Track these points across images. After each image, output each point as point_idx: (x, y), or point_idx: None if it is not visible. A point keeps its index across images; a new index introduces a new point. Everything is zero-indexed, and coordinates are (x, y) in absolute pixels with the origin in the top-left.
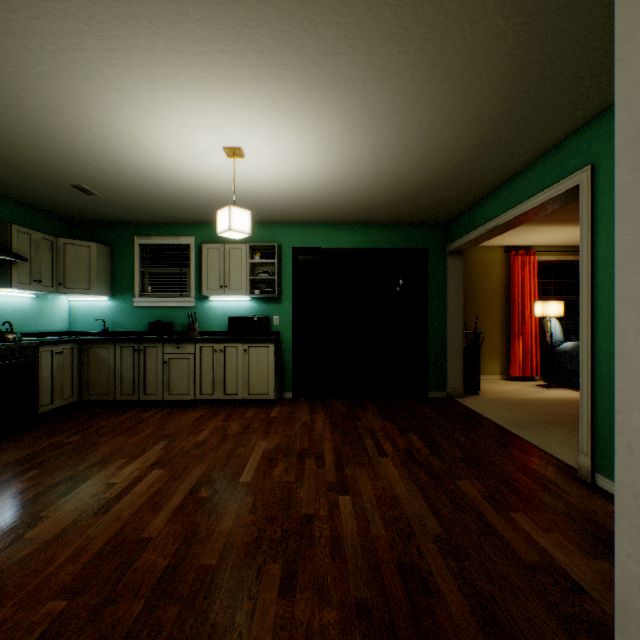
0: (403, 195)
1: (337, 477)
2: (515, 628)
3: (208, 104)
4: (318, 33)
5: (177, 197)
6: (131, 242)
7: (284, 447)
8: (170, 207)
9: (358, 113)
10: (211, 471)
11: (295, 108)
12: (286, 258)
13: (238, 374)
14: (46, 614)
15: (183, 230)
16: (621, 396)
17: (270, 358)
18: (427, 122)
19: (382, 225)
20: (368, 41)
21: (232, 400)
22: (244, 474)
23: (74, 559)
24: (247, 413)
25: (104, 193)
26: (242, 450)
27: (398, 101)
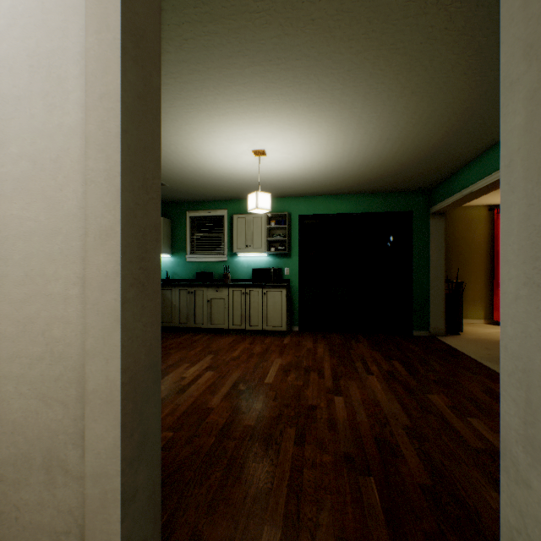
0: (388, 171)
1: (333, 385)
2: (454, 480)
3: (244, 126)
4: (319, 80)
5: (217, 183)
6: (184, 215)
7: (294, 363)
8: (212, 190)
9: (349, 121)
10: (245, 375)
11: (303, 123)
12: (294, 223)
13: (259, 311)
14: (164, 437)
15: (219, 205)
16: (502, 317)
17: (282, 299)
18: (403, 121)
19: (372, 194)
20: (354, 80)
21: (255, 330)
22: (267, 378)
23: (171, 414)
24: (266, 340)
25: (170, 184)
26: (264, 363)
27: (379, 111)
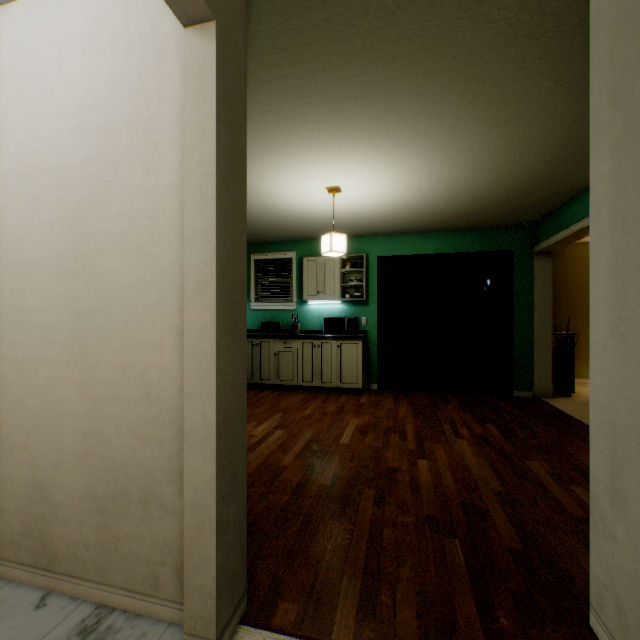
0: (482, 205)
1: (417, 447)
2: (548, 546)
3: (318, 163)
4: (400, 114)
5: (286, 223)
6: (248, 258)
7: (372, 424)
8: (279, 230)
9: (434, 154)
10: (318, 434)
11: (382, 157)
12: (372, 266)
13: (332, 366)
14: None
15: (287, 246)
16: (591, 368)
17: (359, 353)
18: (497, 152)
19: (464, 231)
20: (439, 112)
21: (327, 387)
22: (342, 438)
23: None
24: (340, 398)
25: None
26: (339, 423)
27: (468, 142)
